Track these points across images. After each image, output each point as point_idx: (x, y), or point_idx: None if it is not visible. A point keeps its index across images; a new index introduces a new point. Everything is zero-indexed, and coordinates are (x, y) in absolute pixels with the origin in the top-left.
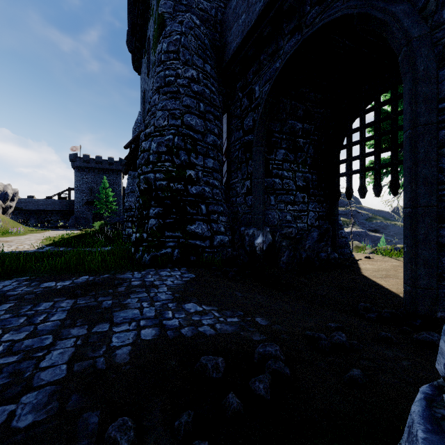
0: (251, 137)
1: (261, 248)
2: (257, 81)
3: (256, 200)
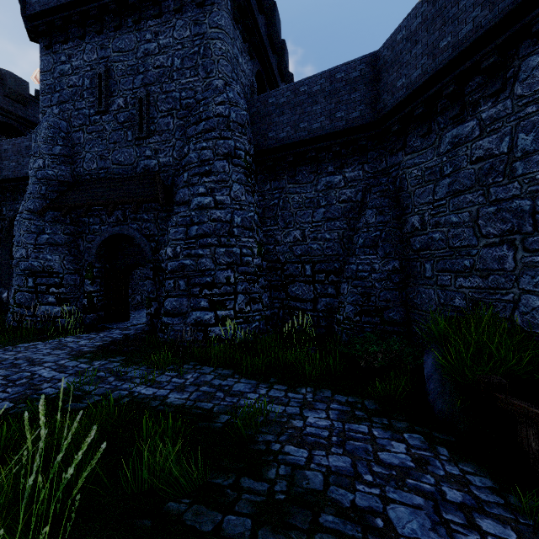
0: (0, 235)
1: (7, 299)
2: (5, 205)
3: (4, 273)
